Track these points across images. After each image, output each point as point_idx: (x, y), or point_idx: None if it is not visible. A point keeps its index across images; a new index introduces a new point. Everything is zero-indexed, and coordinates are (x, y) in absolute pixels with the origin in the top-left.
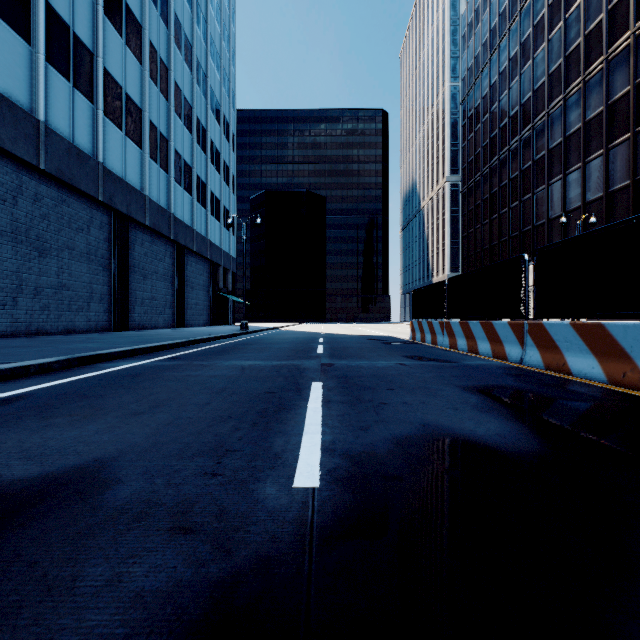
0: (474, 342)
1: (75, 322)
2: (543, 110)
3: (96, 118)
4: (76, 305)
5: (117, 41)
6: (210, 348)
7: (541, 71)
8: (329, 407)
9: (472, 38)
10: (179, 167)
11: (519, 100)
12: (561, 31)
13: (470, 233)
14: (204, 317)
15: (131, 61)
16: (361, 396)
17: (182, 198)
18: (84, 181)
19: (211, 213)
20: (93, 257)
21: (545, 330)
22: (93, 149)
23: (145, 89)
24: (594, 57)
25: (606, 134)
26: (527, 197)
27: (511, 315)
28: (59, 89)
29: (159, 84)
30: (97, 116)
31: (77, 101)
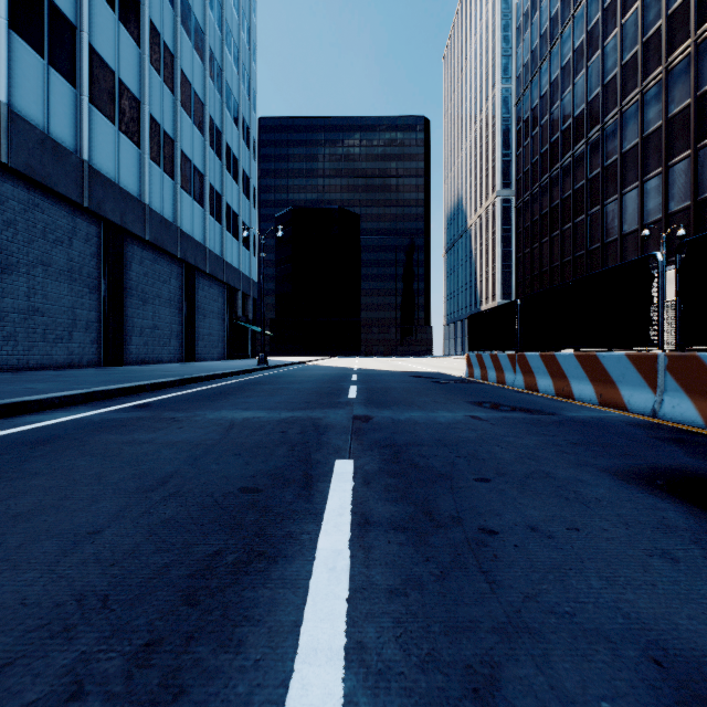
0: (565, 382)
1: (52, 355)
2: (615, 107)
3: (80, 106)
4: (53, 334)
5: (108, 15)
6: (206, 389)
7: (612, 62)
8: (367, 548)
9: (528, 29)
10: (188, 173)
11: (585, 97)
12: (637, 13)
13: (526, 253)
14: (219, 350)
15: (126, 42)
16: (432, 503)
17: (192, 210)
18: (63, 182)
19: (227, 229)
20: (76, 276)
21: (704, 366)
22: (76, 144)
23: (144, 77)
24: (679, 41)
25: (694, 131)
26: (595, 210)
27: (631, 344)
28: (29, 65)
29: (162, 73)
30: (81, 104)
31: (54, 83)
